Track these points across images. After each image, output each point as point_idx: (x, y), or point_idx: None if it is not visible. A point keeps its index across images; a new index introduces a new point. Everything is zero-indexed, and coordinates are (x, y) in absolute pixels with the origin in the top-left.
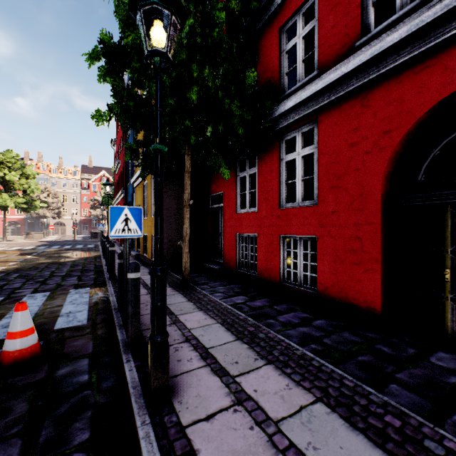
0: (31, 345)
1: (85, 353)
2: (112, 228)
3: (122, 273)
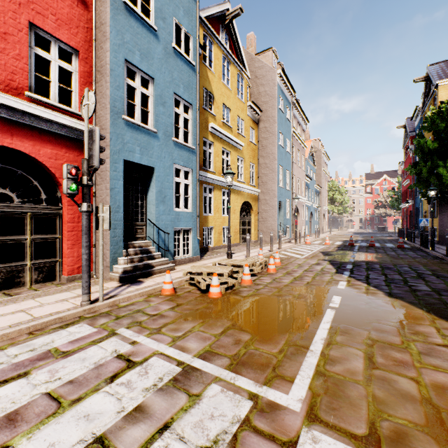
0: (403, 245)
1: (413, 249)
2: (420, 223)
3: (421, 236)
